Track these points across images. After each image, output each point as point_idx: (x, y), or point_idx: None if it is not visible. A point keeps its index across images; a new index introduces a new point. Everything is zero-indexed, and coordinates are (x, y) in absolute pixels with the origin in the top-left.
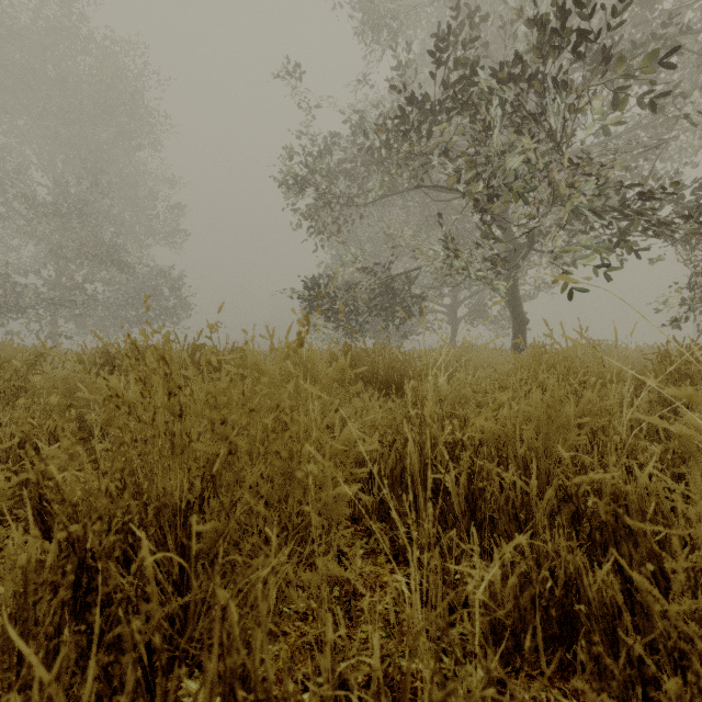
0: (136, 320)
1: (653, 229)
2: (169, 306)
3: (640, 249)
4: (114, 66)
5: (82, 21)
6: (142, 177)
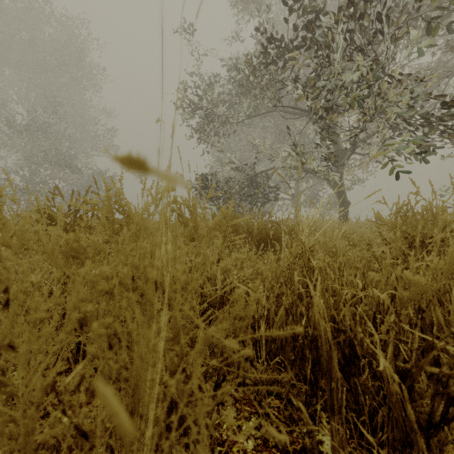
0: None
1: (449, 132)
2: None
3: (437, 148)
4: (68, 34)
5: (46, 2)
6: (87, 109)
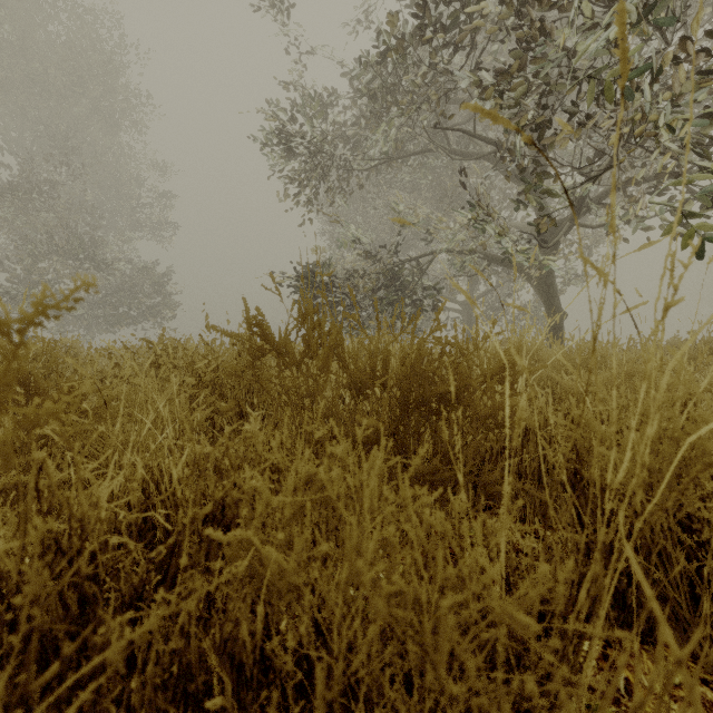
0: (115, 320)
1: None
2: (154, 305)
3: None
4: (87, 33)
5: None
6: (123, 162)
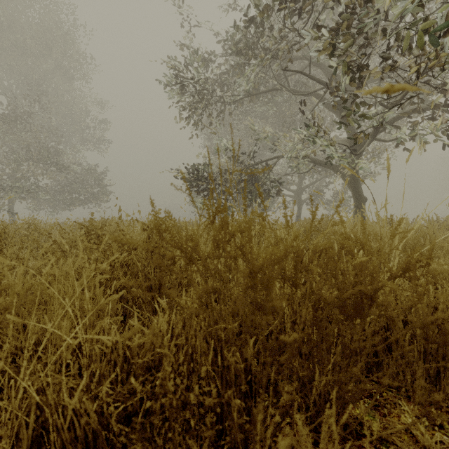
0: (70, 202)
1: None
2: (95, 192)
3: None
4: (52, 16)
5: None
6: (76, 101)
